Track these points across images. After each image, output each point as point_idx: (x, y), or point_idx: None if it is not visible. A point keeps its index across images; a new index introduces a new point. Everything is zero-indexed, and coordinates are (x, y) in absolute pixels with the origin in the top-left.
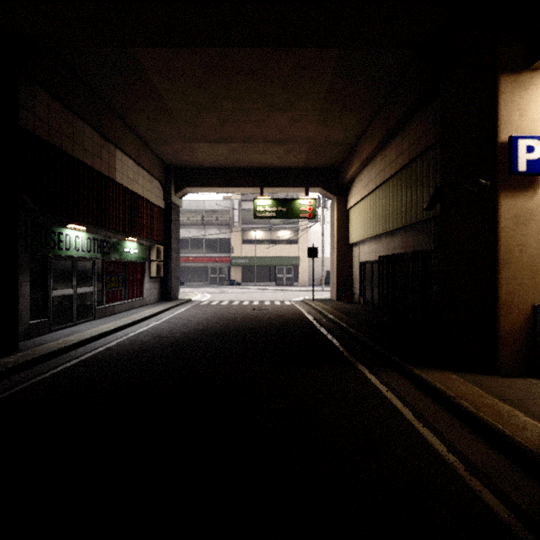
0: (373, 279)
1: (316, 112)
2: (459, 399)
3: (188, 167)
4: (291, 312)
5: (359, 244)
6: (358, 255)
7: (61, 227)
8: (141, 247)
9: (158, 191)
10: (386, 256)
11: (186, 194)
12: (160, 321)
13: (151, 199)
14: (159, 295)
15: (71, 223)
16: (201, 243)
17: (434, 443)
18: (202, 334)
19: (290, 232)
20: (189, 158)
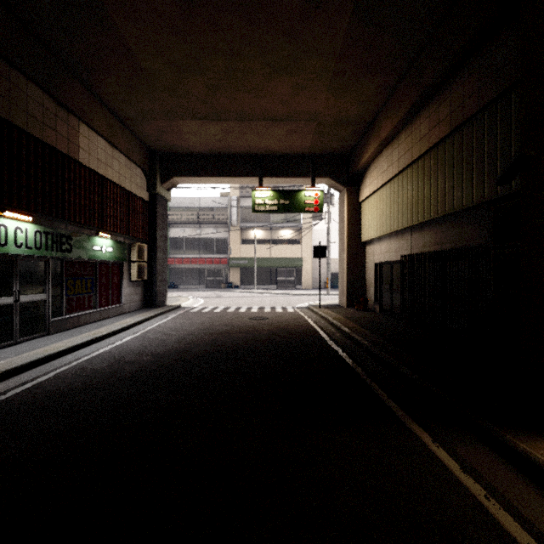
0: (393, 283)
1: (328, 75)
2: None
3: (176, 153)
4: (296, 323)
5: (373, 242)
6: (372, 254)
7: None
8: (117, 245)
9: (140, 181)
10: (412, 255)
11: (175, 185)
12: (133, 335)
13: (131, 189)
14: (143, 301)
15: (6, 209)
16: (196, 243)
17: None
18: (179, 358)
19: (292, 231)
20: (176, 141)
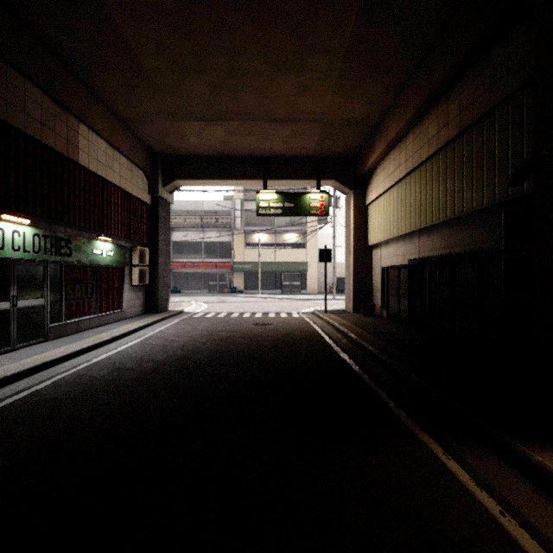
0: (400, 288)
1: (334, 75)
2: None
3: (178, 155)
4: (301, 328)
5: (380, 245)
6: (379, 258)
7: None
8: (118, 249)
9: (141, 183)
10: (420, 259)
11: (177, 188)
12: (134, 341)
13: (132, 191)
14: (145, 306)
15: (3, 212)
16: (199, 247)
17: None
18: (181, 364)
19: (297, 235)
20: (178, 142)
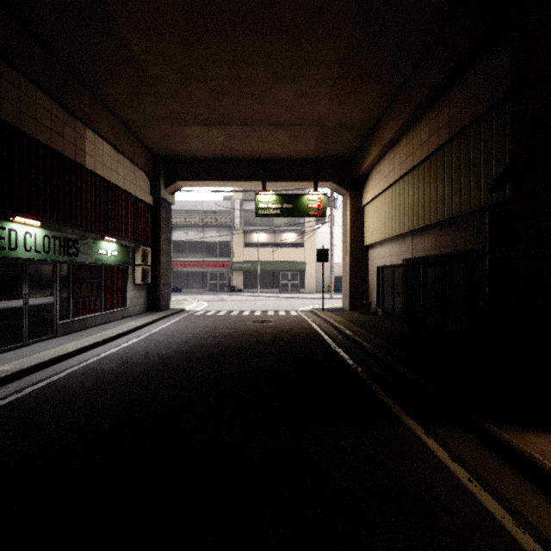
0: (395, 286)
1: (330, 83)
2: None
3: (180, 157)
4: (299, 325)
5: (376, 245)
6: (375, 258)
7: (2, 220)
8: (122, 249)
9: (144, 185)
10: (413, 259)
11: (179, 189)
12: (139, 338)
13: (135, 193)
14: (147, 305)
15: (17, 215)
16: (199, 246)
17: None
18: (185, 359)
19: (296, 235)
20: (180, 145)
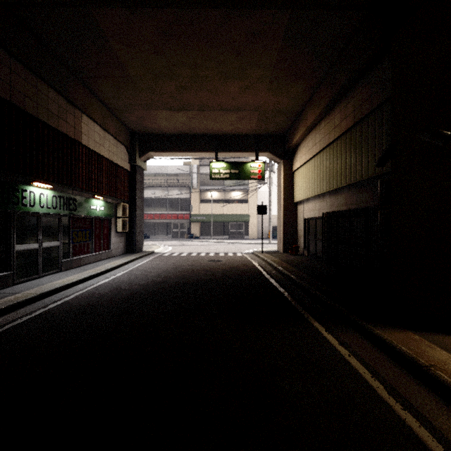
0: (317, 234)
1: (267, 80)
2: (434, 369)
3: (151, 134)
4: (243, 264)
5: (303, 202)
6: (302, 212)
7: (24, 184)
8: (107, 205)
9: (123, 155)
10: (329, 213)
11: (150, 158)
12: (122, 272)
13: (117, 162)
14: (125, 248)
15: (35, 180)
16: (164, 202)
17: (425, 437)
18: (159, 286)
19: (241, 193)
20: (151, 125)
